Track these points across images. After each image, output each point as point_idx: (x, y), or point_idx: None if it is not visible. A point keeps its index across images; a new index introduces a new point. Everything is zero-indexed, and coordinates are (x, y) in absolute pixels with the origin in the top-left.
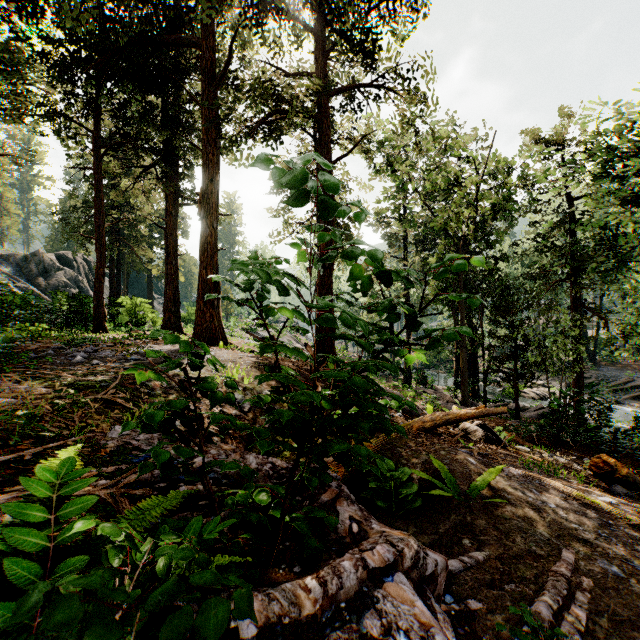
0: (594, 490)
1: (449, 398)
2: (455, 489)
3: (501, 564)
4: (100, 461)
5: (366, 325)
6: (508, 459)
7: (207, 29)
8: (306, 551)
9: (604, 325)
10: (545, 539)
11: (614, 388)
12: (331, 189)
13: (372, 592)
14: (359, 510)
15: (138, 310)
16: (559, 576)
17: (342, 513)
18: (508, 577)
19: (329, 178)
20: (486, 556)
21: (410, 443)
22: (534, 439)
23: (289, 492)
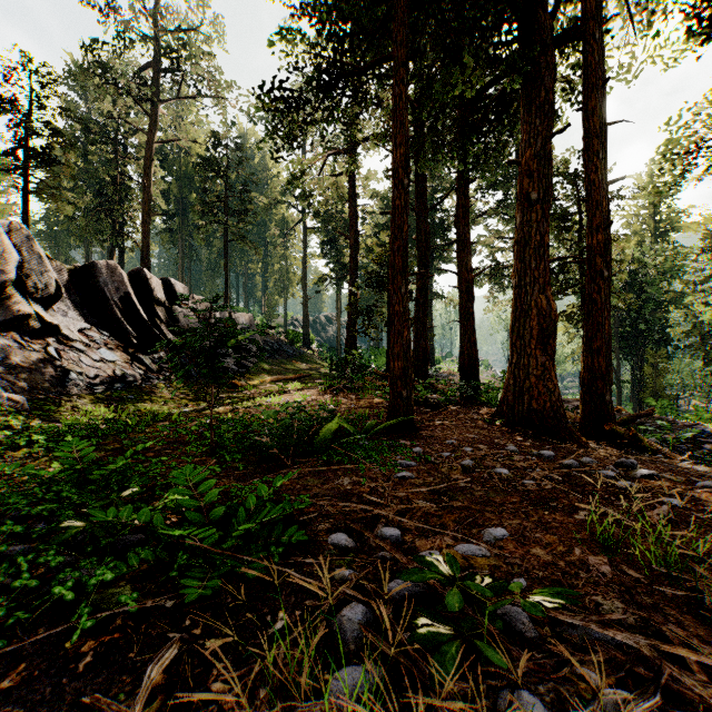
0: None
1: None
2: None
3: None
4: None
5: None
6: None
7: None
8: None
9: None
10: None
11: None
12: None
13: None
14: None
15: None
16: None
17: None
18: None
19: None
20: None
21: None
22: None
23: None
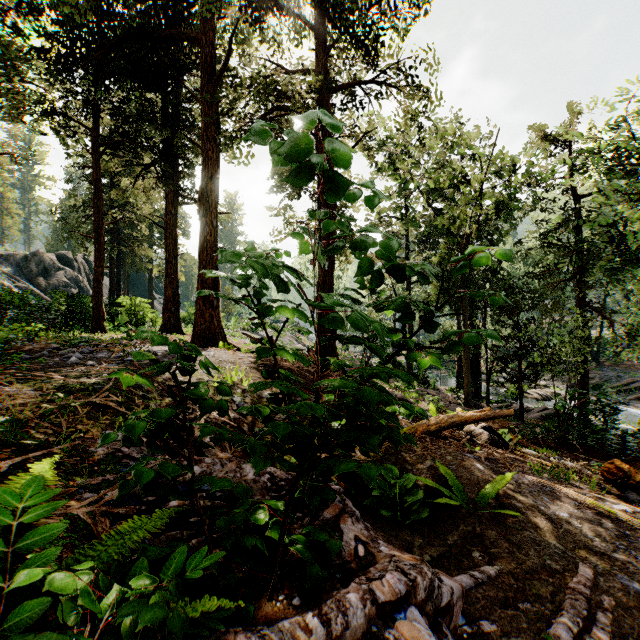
0: (607, 497)
1: (452, 399)
2: (463, 497)
3: (514, 580)
4: (86, 471)
5: (378, 326)
6: (516, 464)
7: (206, 24)
8: (307, 580)
9: (609, 325)
10: (560, 552)
11: (618, 389)
12: (336, 165)
13: (382, 632)
14: (365, 529)
15: (138, 310)
16: (577, 594)
17: (346, 532)
18: (522, 594)
19: (334, 150)
20: (498, 571)
21: (414, 447)
22: (539, 441)
23: (288, 513)
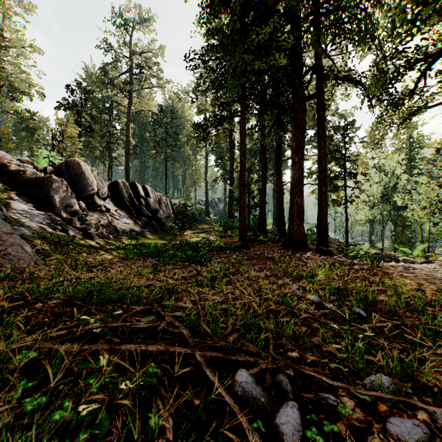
0: None
1: None
2: None
3: None
4: None
5: None
6: None
7: None
8: None
9: None
10: None
11: None
12: None
13: None
14: None
15: None
16: None
17: None
18: None
19: None
20: None
21: None
22: None
23: None
